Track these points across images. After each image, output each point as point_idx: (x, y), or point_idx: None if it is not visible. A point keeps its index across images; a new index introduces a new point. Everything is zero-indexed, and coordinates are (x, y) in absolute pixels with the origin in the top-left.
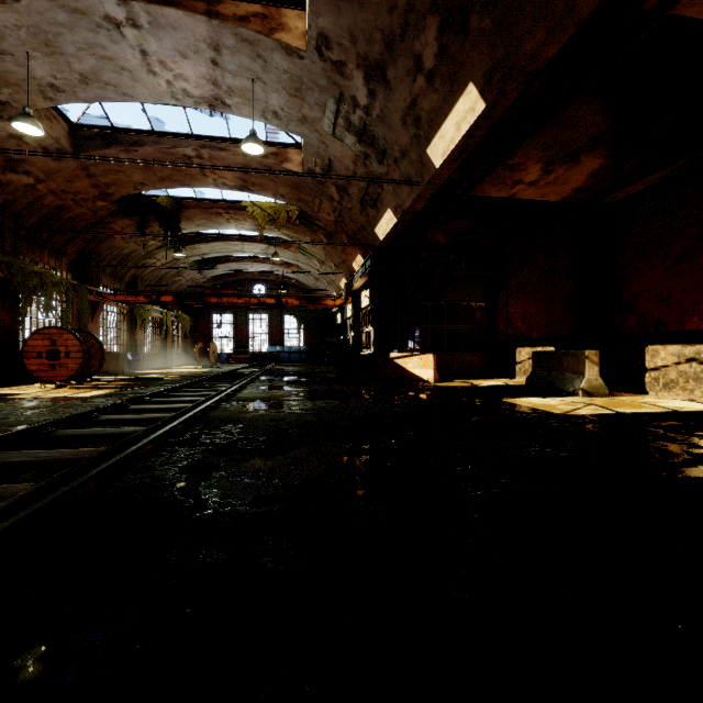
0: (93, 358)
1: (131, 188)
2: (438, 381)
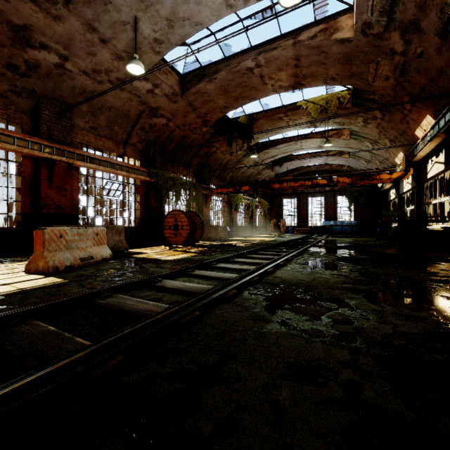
0: (198, 230)
1: (219, 112)
2: None
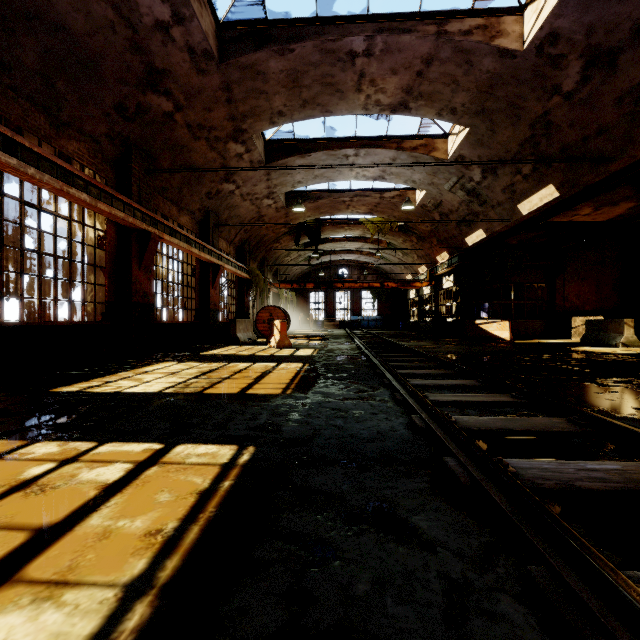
0: None
1: (301, 219)
2: (512, 340)
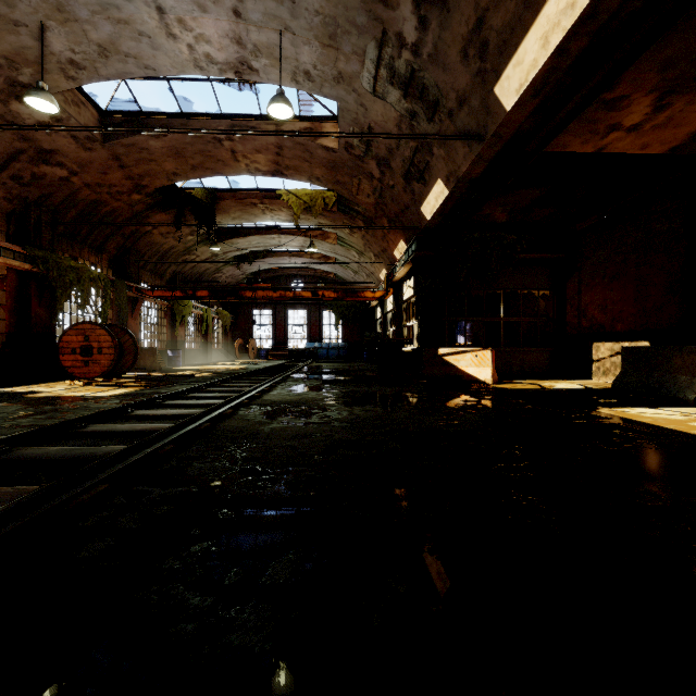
0: (127, 354)
1: (164, 179)
2: (497, 382)
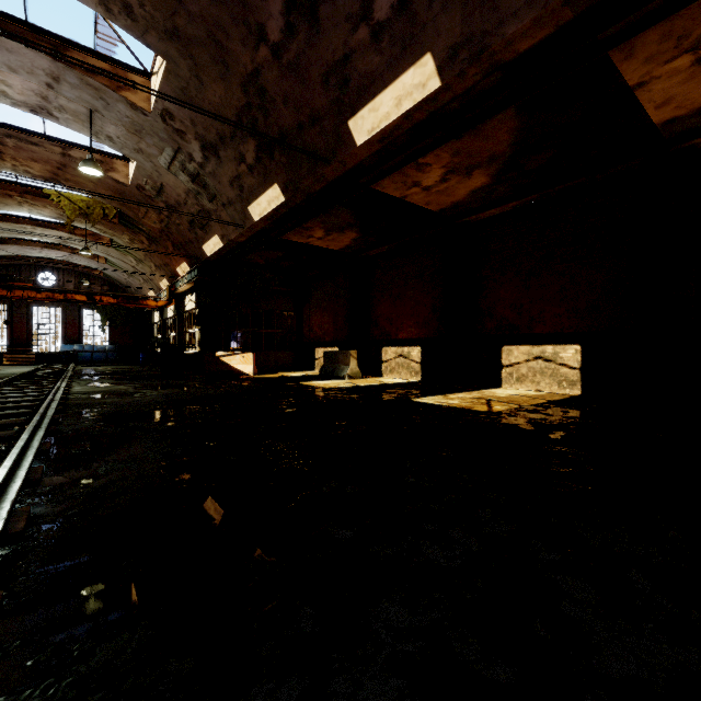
0: None
1: None
2: (257, 374)
